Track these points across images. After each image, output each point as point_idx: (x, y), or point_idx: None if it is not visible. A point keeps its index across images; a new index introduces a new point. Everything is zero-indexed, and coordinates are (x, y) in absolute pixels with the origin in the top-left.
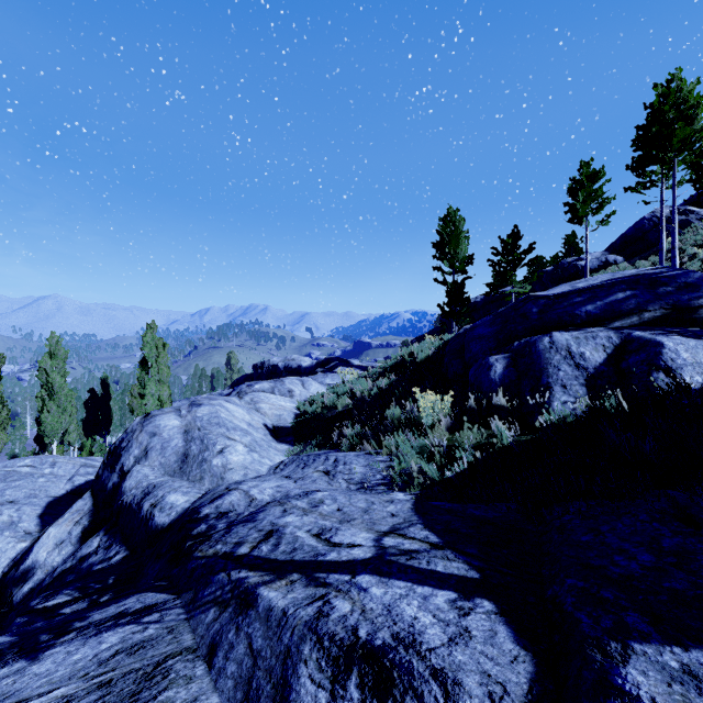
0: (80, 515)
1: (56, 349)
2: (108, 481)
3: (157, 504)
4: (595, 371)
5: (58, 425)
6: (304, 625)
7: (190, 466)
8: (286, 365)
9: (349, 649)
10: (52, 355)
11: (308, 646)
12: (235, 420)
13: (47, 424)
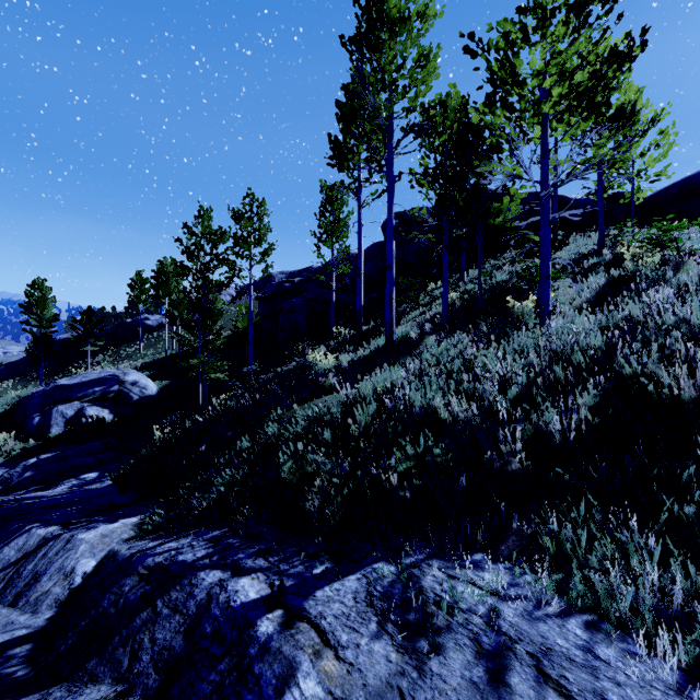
0: None
1: None
2: None
3: None
4: (70, 418)
5: None
6: None
7: None
8: None
9: None
10: None
11: None
12: None
13: None
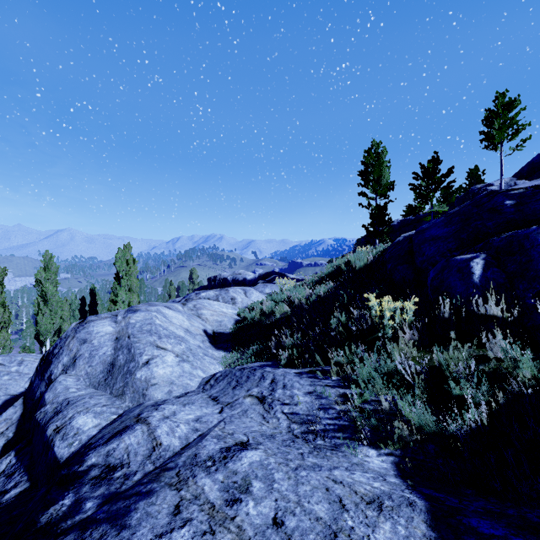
0: (7, 425)
1: (49, 264)
2: (37, 389)
3: (61, 429)
4: None
5: (51, 325)
6: None
7: (115, 377)
8: (233, 278)
9: None
10: (45, 269)
11: None
12: (171, 326)
13: (42, 325)
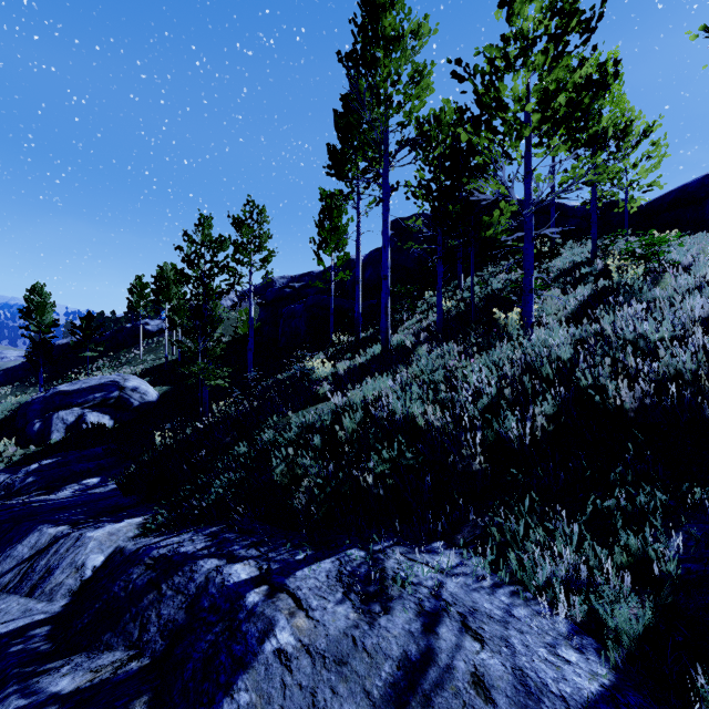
0: None
1: None
2: None
3: None
4: (71, 424)
5: None
6: None
7: None
8: None
9: None
10: None
11: None
12: None
13: None
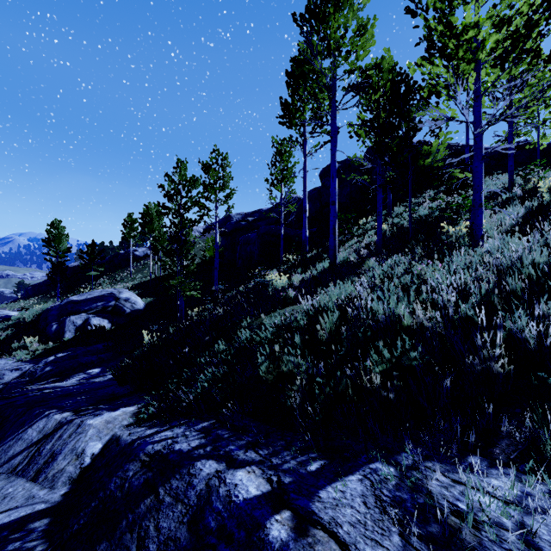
0: None
1: None
2: None
3: None
4: (79, 326)
5: None
6: (5, 370)
7: None
8: None
9: (13, 369)
10: None
11: (7, 371)
12: None
13: None
